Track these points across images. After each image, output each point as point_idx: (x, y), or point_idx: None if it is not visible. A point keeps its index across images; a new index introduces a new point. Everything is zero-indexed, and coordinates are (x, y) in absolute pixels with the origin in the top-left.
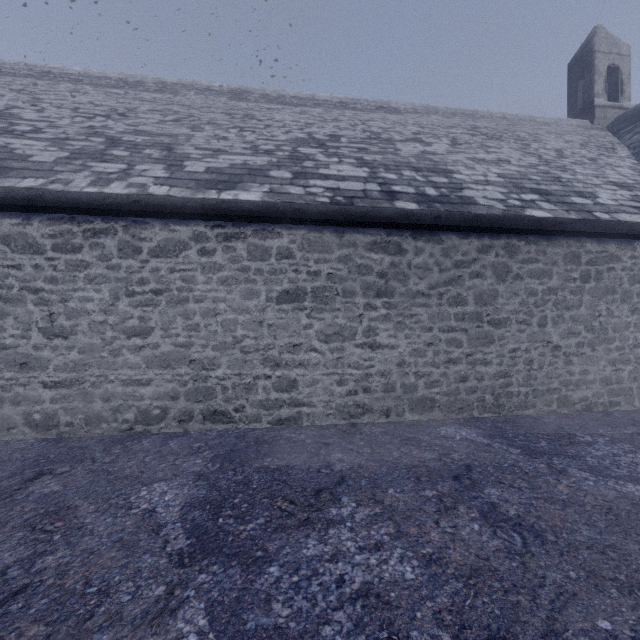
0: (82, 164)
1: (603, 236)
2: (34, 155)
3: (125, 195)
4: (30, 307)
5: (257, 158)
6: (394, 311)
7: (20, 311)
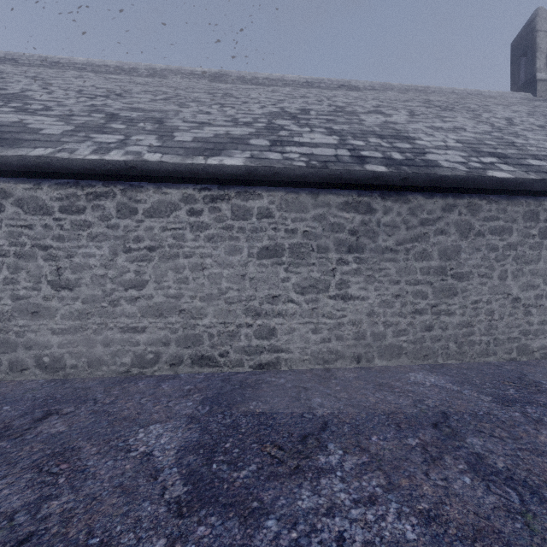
0: (85, 136)
1: None
2: (44, 129)
3: (123, 161)
4: (40, 262)
5: (238, 129)
6: (364, 265)
7: (32, 266)
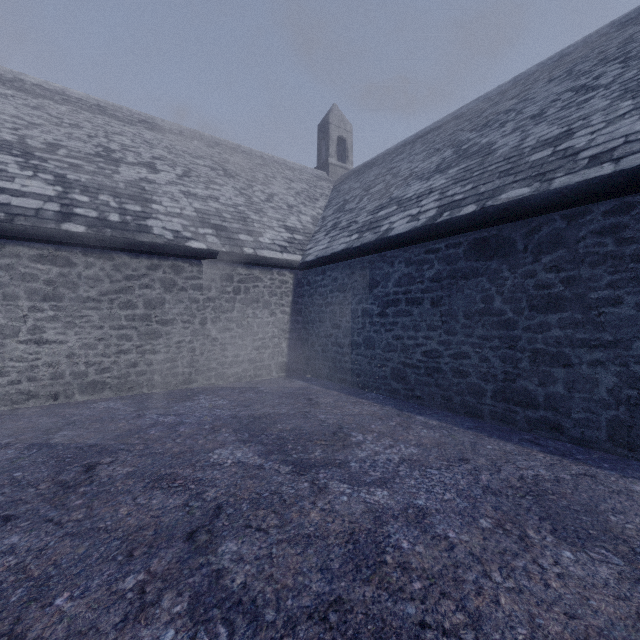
0: None
1: (250, 264)
2: None
3: None
4: None
5: None
6: (63, 313)
7: None
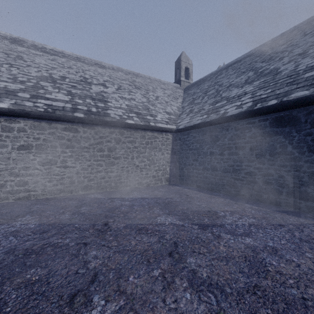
0: None
1: (153, 130)
2: None
3: None
4: None
5: (14, 85)
6: (74, 154)
7: None
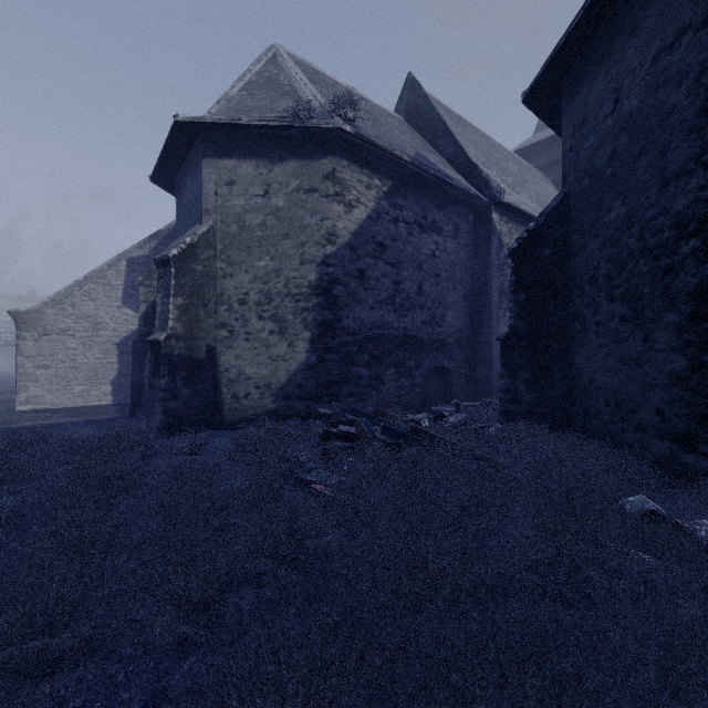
0: None
1: None
2: None
3: None
4: None
5: None
6: None
7: None
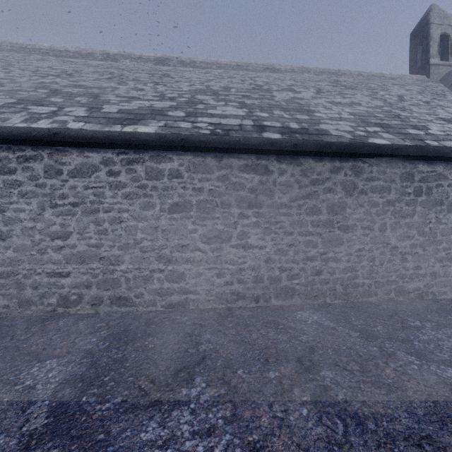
0: (23, 107)
1: (432, 159)
2: None
3: (47, 129)
4: None
5: (161, 102)
6: (262, 219)
7: None
